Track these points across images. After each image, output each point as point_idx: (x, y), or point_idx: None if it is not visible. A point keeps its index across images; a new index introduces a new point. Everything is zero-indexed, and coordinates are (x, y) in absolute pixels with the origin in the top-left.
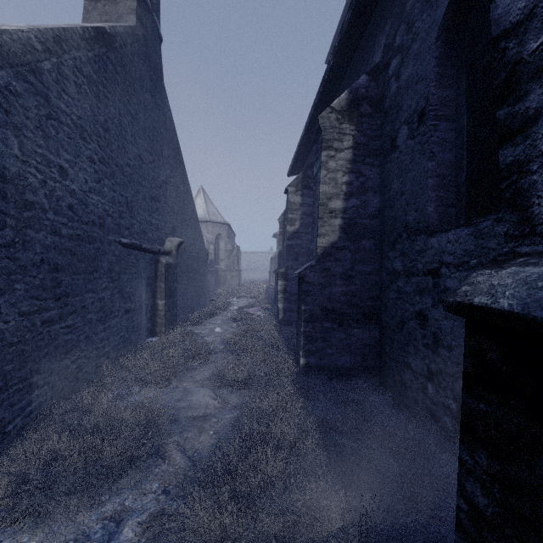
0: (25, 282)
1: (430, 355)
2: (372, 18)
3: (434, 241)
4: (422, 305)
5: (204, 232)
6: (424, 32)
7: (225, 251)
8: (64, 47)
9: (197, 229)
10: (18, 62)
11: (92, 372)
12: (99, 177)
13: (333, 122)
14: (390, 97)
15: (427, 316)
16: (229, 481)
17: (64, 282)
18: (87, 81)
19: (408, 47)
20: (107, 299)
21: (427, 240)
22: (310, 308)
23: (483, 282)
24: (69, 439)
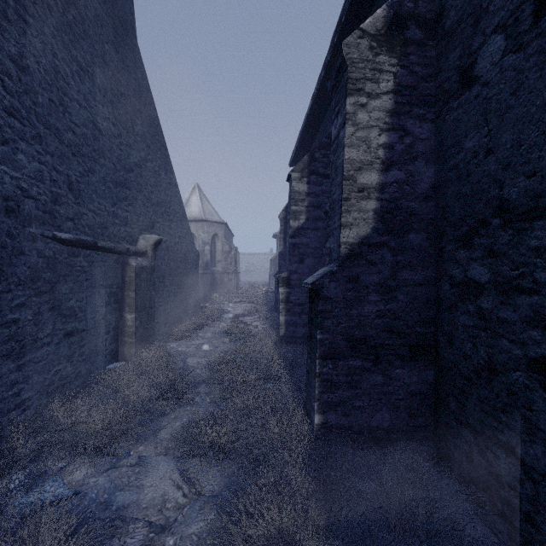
0: None
1: None
2: None
3: None
4: None
5: (199, 232)
6: None
7: (222, 252)
8: None
9: (184, 226)
10: None
11: None
12: (6, 136)
13: (365, 52)
14: (459, 5)
15: None
16: None
17: None
18: None
19: None
20: (25, 321)
21: None
22: (330, 337)
23: None
24: None
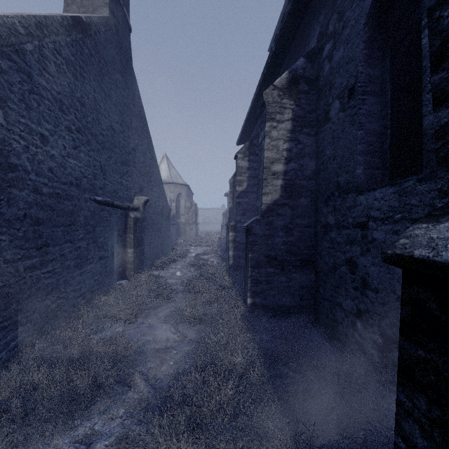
0: (9, 233)
1: (359, 296)
2: (309, 10)
3: (363, 198)
4: (351, 254)
5: (167, 192)
6: (354, 20)
7: (184, 207)
8: (44, 31)
9: (161, 189)
10: (3, 43)
11: (70, 311)
12: (76, 144)
13: (276, 98)
14: (324, 77)
15: (356, 263)
16: (185, 409)
17: (44, 234)
18: (66, 62)
19: (339, 33)
20: (83, 248)
21: (356, 198)
22: (256, 256)
23: (421, 236)
24: (47, 371)
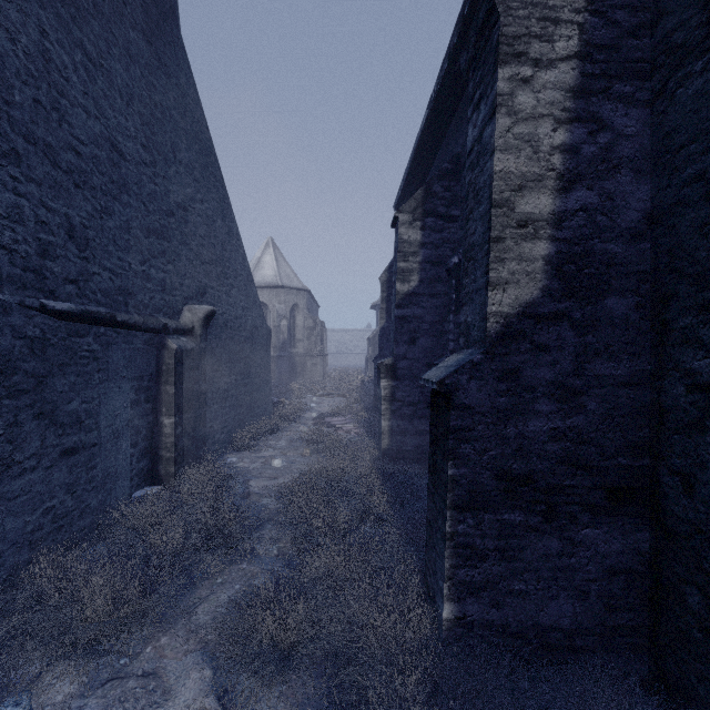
0: None
1: None
2: None
3: None
4: None
5: (273, 302)
6: None
7: (303, 328)
8: None
9: (250, 293)
10: None
11: None
12: None
13: None
14: None
15: None
16: None
17: None
18: None
19: None
20: None
21: None
22: (470, 473)
23: None
24: None
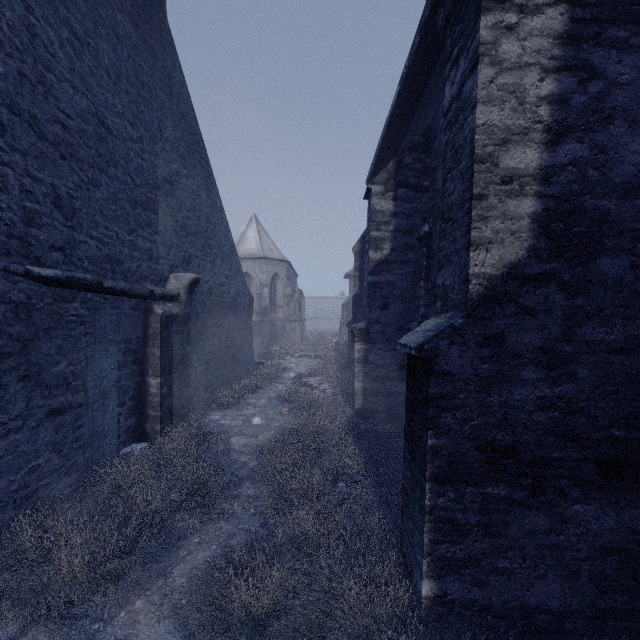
0: None
1: None
2: None
3: None
4: None
5: (256, 272)
6: None
7: (283, 296)
8: None
9: (233, 262)
10: None
11: None
12: None
13: None
14: None
15: None
16: None
17: None
18: None
19: None
20: None
21: None
22: (450, 443)
23: None
24: None
